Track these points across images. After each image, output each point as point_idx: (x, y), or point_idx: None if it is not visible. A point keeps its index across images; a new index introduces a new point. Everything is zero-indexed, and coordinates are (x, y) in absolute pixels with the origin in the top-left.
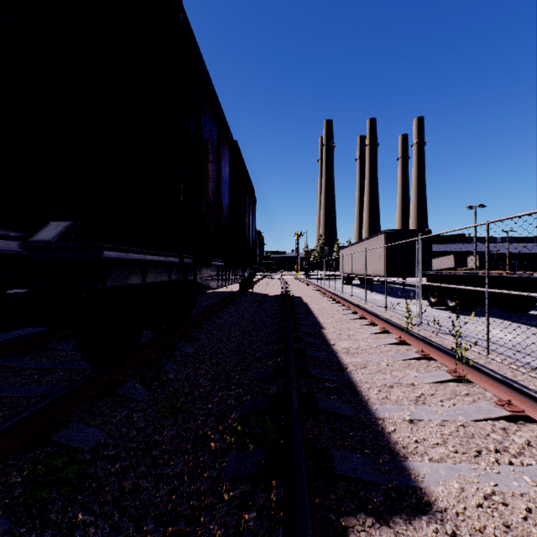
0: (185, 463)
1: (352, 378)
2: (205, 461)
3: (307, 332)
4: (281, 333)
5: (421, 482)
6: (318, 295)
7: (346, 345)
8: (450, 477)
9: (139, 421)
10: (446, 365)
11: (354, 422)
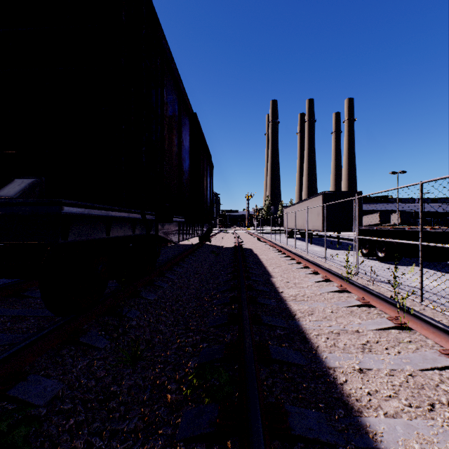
0: (140, 417)
1: (301, 325)
2: (160, 415)
3: (258, 281)
4: (235, 281)
5: (380, 442)
6: (266, 247)
7: (293, 292)
8: (409, 435)
9: (99, 371)
10: (386, 312)
11: (306, 372)
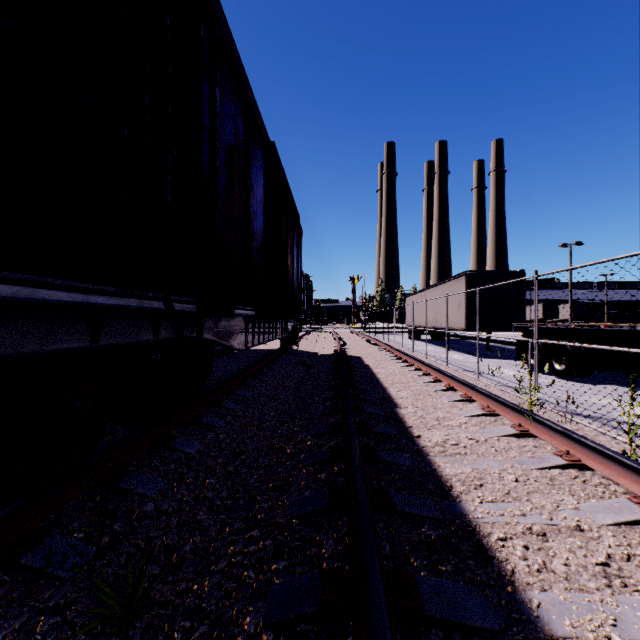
0: None
1: (467, 514)
2: None
3: (376, 414)
4: (337, 416)
5: None
6: (382, 355)
7: (439, 438)
8: None
9: None
10: (621, 484)
11: None
